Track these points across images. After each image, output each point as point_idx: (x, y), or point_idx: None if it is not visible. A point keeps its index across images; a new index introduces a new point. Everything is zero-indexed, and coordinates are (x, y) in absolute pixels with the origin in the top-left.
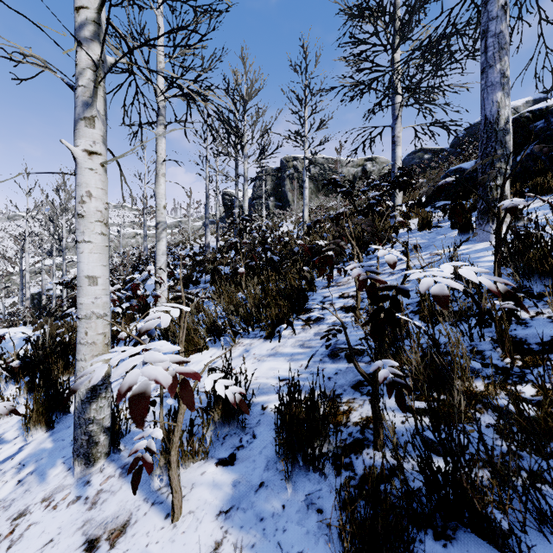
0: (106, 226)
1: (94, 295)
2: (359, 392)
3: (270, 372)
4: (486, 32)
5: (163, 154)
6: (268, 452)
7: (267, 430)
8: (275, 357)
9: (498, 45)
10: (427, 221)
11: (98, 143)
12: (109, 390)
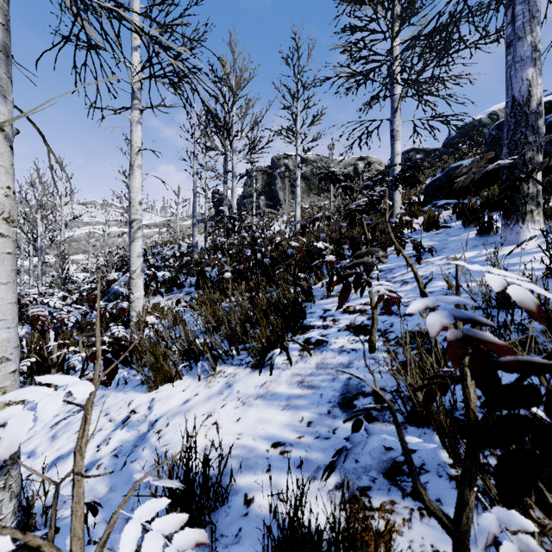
0: (6, 223)
1: None
2: (399, 489)
3: (259, 428)
4: None
5: (139, 142)
6: None
7: None
8: (265, 400)
9: (529, 13)
10: (434, 221)
11: None
12: (10, 474)
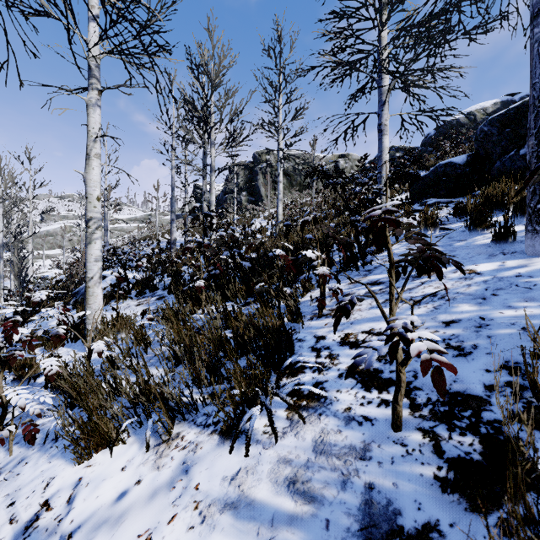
0: None
1: None
2: None
3: None
4: None
5: (97, 128)
6: None
7: None
8: (236, 517)
9: None
10: (432, 222)
11: None
12: None
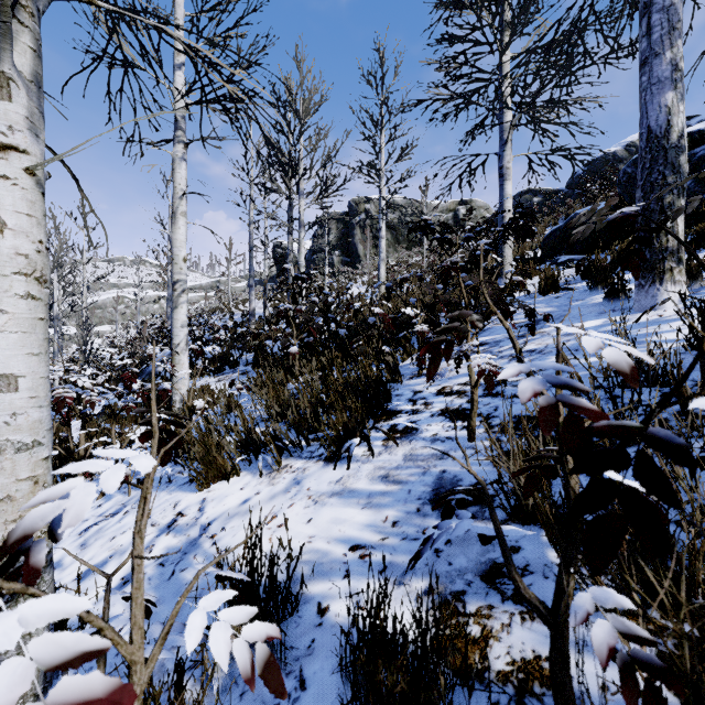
0: (38, 283)
1: (10, 408)
2: (498, 592)
3: (334, 529)
4: (650, 5)
5: (183, 184)
6: None
7: (327, 670)
8: (341, 497)
9: (669, 23)
10: (552, 281)
11: (19, 130)
12: (43, 579)
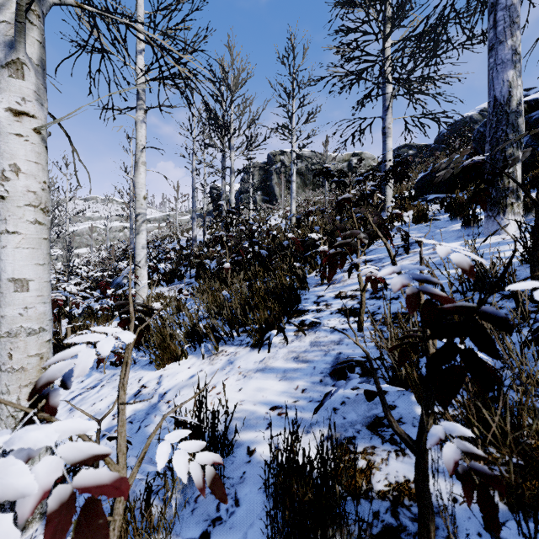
0: (43, 213)
1: (23, 303)
2: (379, 437)
3: (259, 395)
4: (496, 5)
5: (143, 141)
6: (256, 536)
7: (254, 493)
8: (264, 373)
9: (510, 18)
10: (423, 214)
11: (30, 101)
12: None
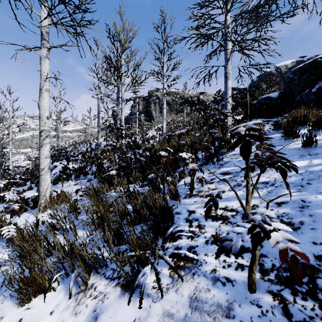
0: None
1: None
2: None
3: None
4: None
5: (47, 72)
6: None
7: None
8: None
9: None
10: (260, 133)
11: None
12: None
